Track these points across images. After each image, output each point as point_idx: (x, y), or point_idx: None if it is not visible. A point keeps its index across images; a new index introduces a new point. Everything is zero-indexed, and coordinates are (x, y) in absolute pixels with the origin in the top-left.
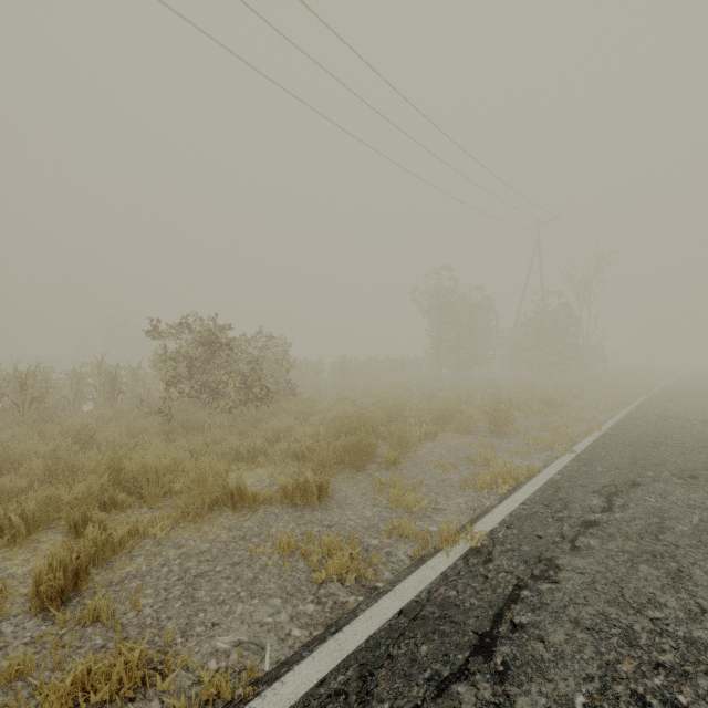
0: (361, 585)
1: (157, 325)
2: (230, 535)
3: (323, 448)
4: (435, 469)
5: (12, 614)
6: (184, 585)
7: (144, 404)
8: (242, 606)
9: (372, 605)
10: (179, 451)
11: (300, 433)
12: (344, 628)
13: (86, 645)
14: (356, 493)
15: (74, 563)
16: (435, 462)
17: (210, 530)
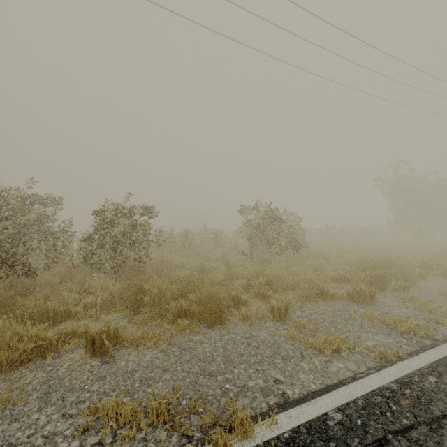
0: (427, 337)
1: (241, 209)
2: (331, 309)
3: (359, 275)
4: (437, 295)
5: (267, 320)
6: (328, 323)
7: (235, 248)
8: (365, 334)
9: (445, 343)
10: (283, 270)
11: (331, 267)
12: (435, 347)
13: (307, 334)
14: (389, 301)
15: (283, 306)
16: (435, 291)
17: (319, 306)
